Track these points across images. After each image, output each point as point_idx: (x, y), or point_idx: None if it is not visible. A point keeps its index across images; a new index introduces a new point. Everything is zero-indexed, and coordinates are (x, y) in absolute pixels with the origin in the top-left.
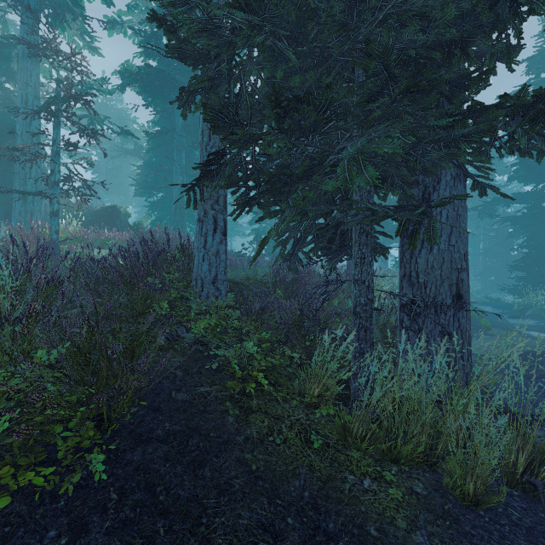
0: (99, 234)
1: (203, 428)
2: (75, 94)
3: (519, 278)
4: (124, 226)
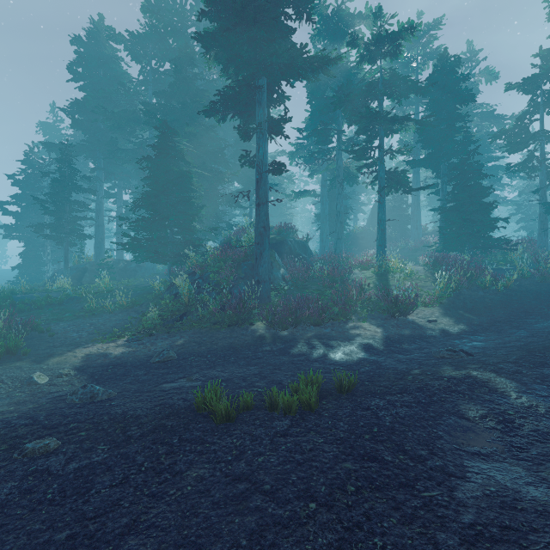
0: None
1: None
2: None
3: None
4: None
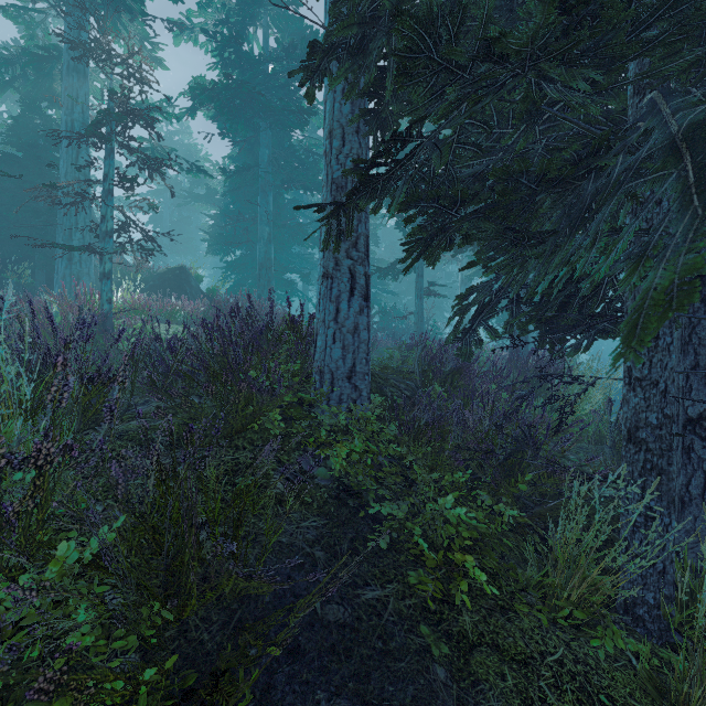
0: (163, 304)
1: (395, 704)
2: (133, 109)
3: None
4: (195, 294)
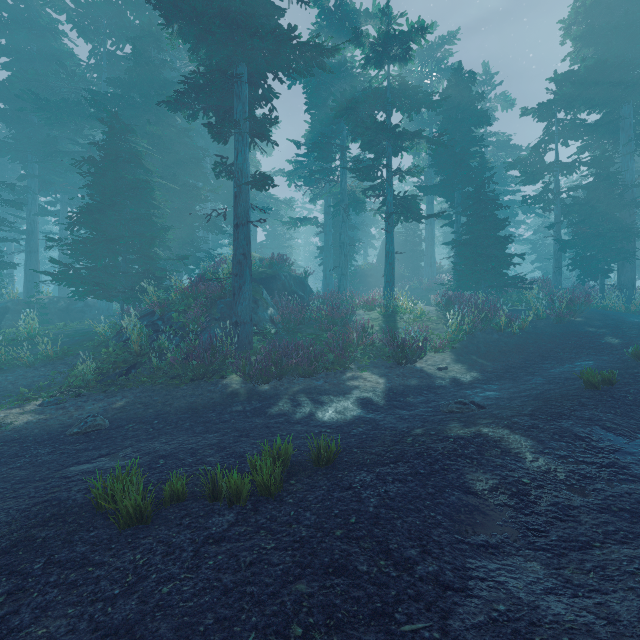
0: None
1: None
2: None
3: None
4: None
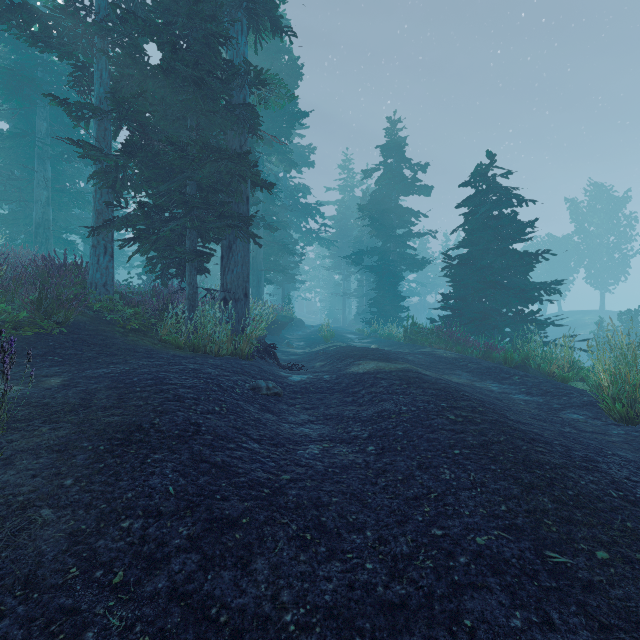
0: None
1: (105, 335)
2: None
3: (373, 312)
4: None
